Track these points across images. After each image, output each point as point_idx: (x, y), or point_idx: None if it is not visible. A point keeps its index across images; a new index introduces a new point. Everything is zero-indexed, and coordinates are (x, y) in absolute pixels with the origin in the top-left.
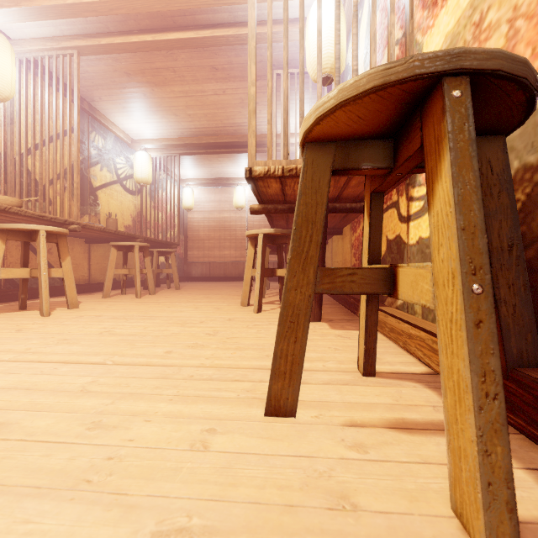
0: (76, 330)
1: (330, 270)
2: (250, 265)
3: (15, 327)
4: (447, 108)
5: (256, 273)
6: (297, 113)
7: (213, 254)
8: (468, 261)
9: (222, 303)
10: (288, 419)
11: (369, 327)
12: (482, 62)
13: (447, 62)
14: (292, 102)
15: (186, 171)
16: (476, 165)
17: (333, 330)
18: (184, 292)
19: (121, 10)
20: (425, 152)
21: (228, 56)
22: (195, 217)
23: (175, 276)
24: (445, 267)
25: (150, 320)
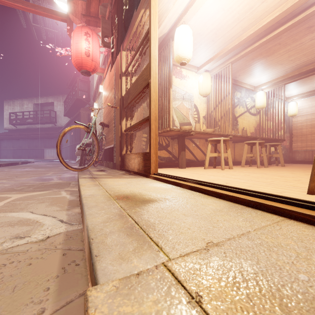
0: (235, 174)
1: None
2: None
3: (216, 171)
4: None
5: None
6: None
7: (314, 144)
8: None
9: None
10: None
11: None
12: None
13: None
14: None
15: (290, 91)
16: None
17: None
18: (287, 168)
19: (250, 38)
20: None
21: None
22: (298, 120)
23: (281, 158)
24: None
25: (265, 174)
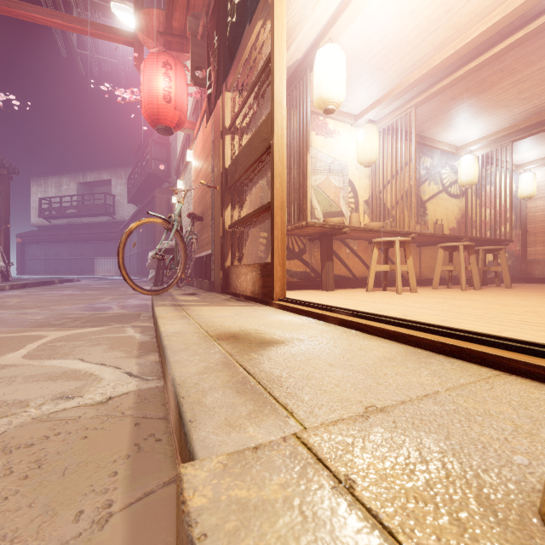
0: (421, 300)
1: None
2: None
3: (387, 296)
4: None
5: None
6: None
7: None
8: None
9: None
10: None
11: None
12: None
13: None
14: None
15: (522, 154)
16: None
17: None
18: (515, 290)
19: (448, 62)
20: None
21: None
22: (538, 205)
23: (504, 273)
24: None
25: (474, 301)
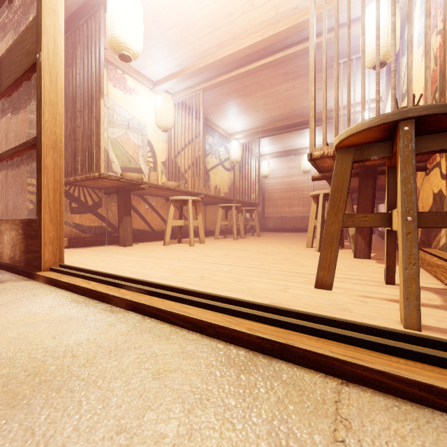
0: (211, 253)
1: (351, 214)
2: (313, 217)
3: (182, 250)
4: (400, 136)
5: (317, 223)
6: (358, 87)
7: (284, 210)
8: (405, 206)
9: (291, 245)
10: (327, 290)
11: (389, 252)
12: (420, 112)
13: (400, 116)
14: (352, 80)
15: (263, 148)
16: (414, 162)
17: (378, 264)
18: (263, 238)
19: (227, 61)
20: (396, 154)
21: (296, 63)
22: (270, 182)
23: (257, 226)
24: (399, 210)
25: (247, 251)
